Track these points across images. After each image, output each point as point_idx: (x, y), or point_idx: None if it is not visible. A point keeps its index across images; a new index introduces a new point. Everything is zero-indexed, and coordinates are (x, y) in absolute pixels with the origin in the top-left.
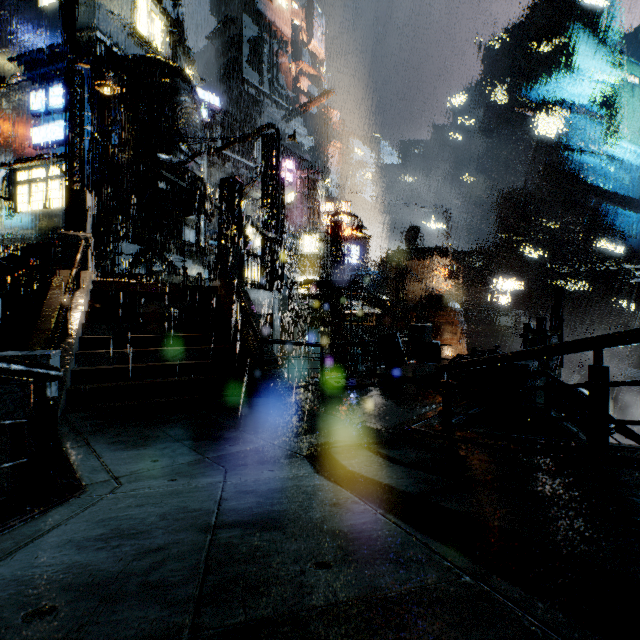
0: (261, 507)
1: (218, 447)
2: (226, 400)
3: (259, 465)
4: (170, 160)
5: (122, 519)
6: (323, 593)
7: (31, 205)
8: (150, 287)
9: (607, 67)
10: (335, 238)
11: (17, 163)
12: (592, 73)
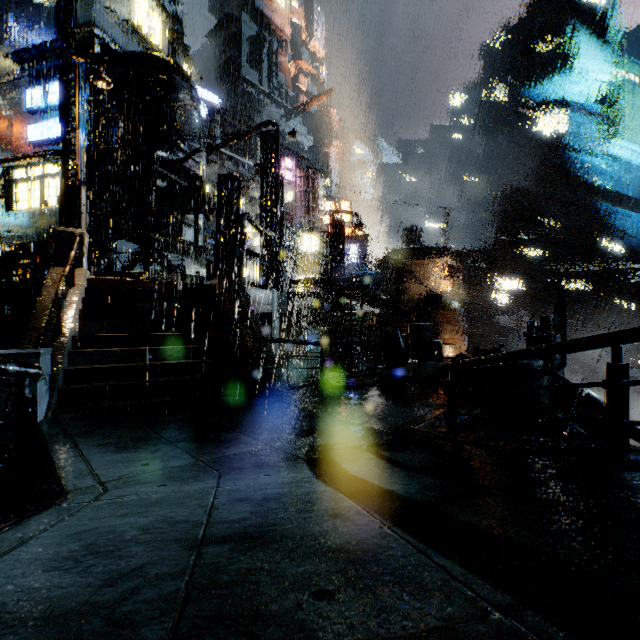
0: (255, 518)
1: (213, 449)
2: (223, 400)
3: (255, 469)
4: (168, 158)
5: (100, 532)
6: (324, 635)
7: (28, 203)
8: (146, 285)
9: (607, 66)
10: (335, 237)
11: (13, 160)
12: (592, 72)
